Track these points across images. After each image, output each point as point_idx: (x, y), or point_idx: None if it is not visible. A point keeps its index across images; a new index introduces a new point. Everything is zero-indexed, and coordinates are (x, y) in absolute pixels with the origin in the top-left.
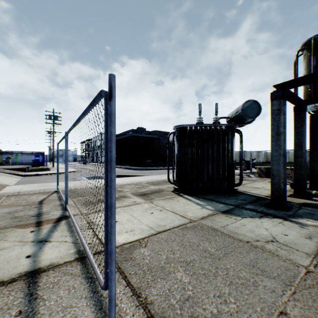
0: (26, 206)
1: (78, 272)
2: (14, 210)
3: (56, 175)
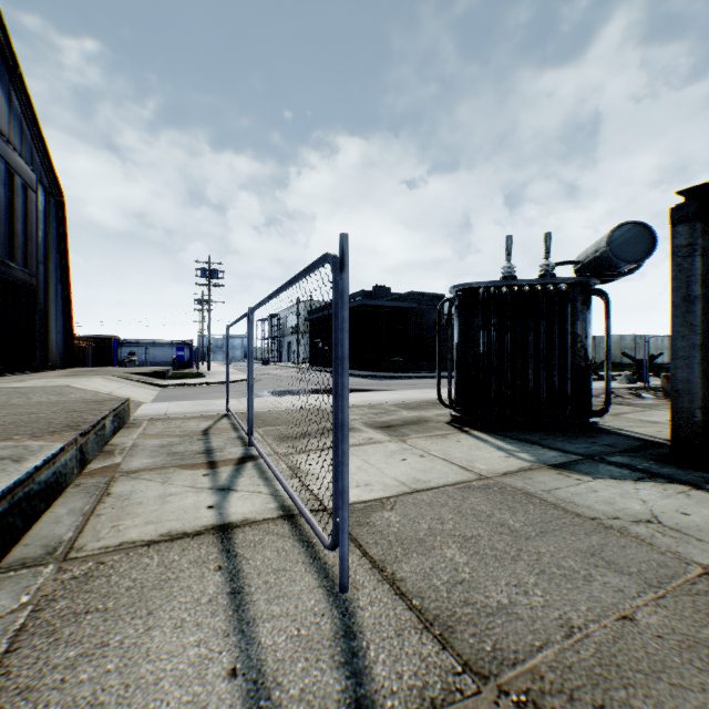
0: (184, 438)
1: (286, 533)
2: (167, 443)
3: (218, 387)
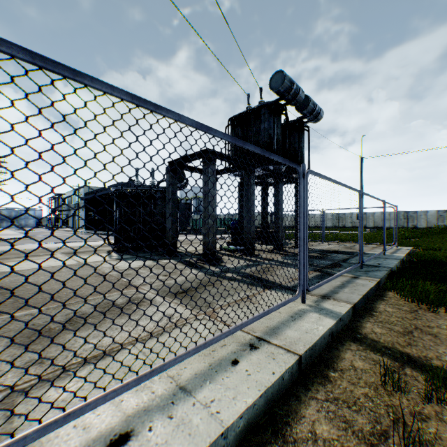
0: None
1: None
2: None
3: None
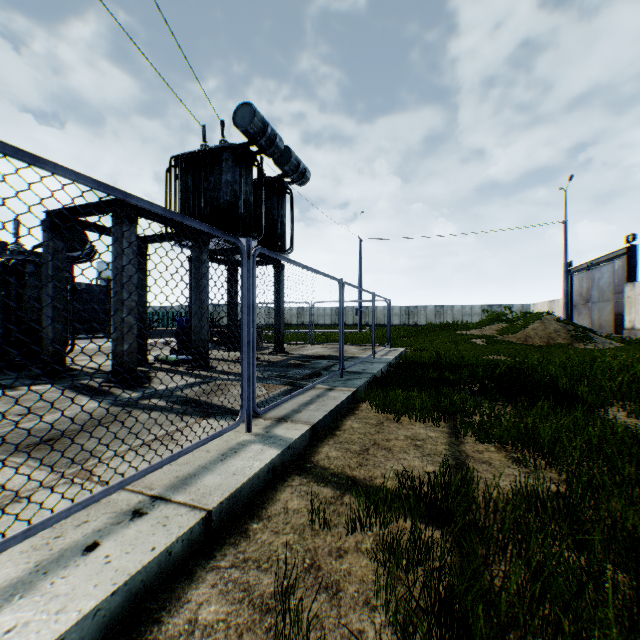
0: None
1: None
2: None
3: None
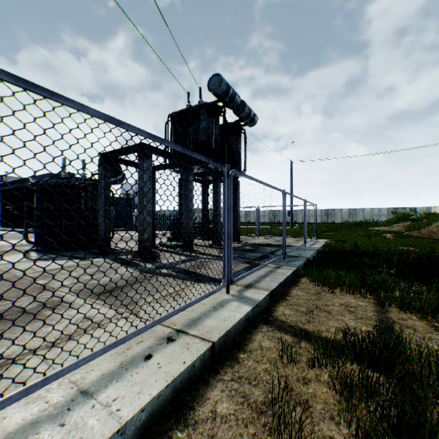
0: None
1: None
2: None
3: None
